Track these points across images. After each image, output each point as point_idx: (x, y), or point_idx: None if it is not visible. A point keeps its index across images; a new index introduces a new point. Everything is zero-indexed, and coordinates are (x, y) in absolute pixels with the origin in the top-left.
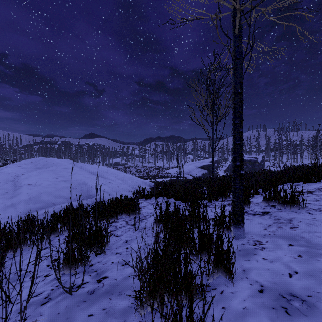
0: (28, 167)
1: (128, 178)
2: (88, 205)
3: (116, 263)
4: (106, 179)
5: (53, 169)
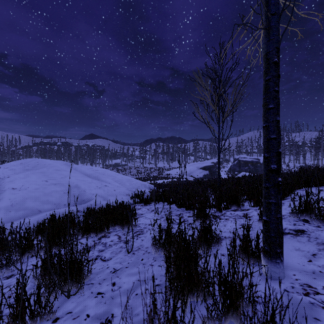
0: (16, 169)
1: (126, 180)
2: (79, 211)
3: (93, 318)
4: (102, 182)
5: (43, 171)
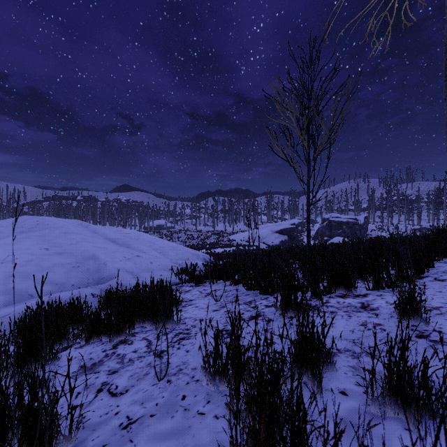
0: (4, 231)
1: (170, 248)
2: (94, 296)
3: None
4: (132, 251)
5: (44, 235)
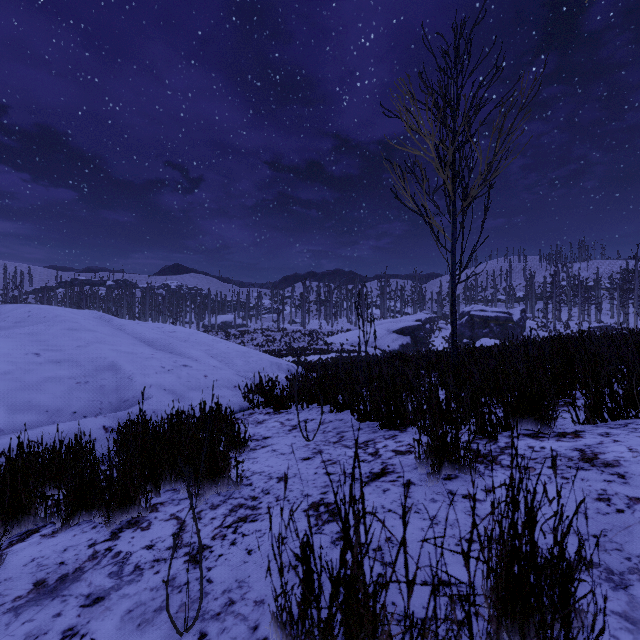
0: None
1: (237, 354)
2: (108, 430)
3: None
4: (177, 358)
5: (36, 332)
